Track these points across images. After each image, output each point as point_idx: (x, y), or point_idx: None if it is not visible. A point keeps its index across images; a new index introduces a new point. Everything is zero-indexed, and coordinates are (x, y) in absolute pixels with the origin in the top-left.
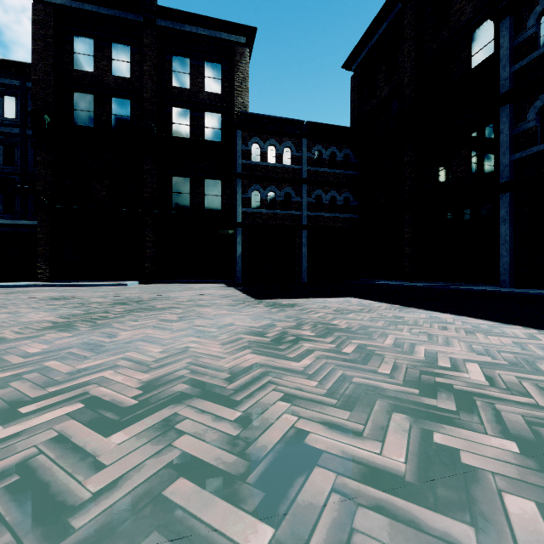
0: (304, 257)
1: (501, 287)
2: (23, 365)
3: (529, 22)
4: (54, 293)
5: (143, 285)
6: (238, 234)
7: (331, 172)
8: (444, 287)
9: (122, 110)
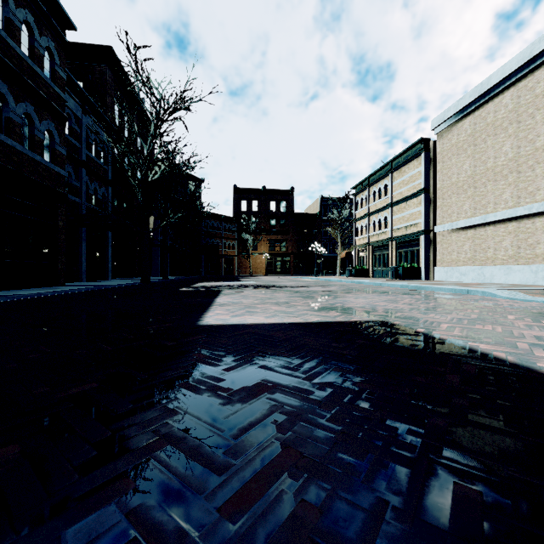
0: None
1: None
2: (389, 294)
3: None
4: None
5: None
6: None
7: None
8: None
9: None
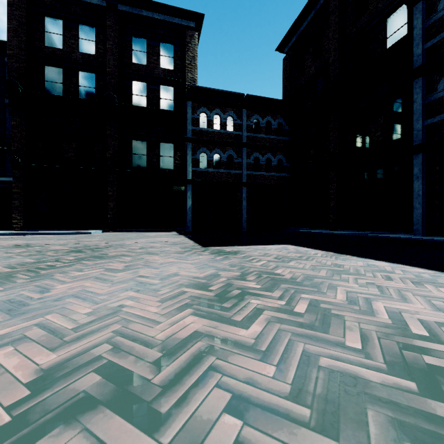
0: (244, 209)
1: (415, 235)
2: None
3: (439, 5)
4: (21, 241)
5: (105, 233)
6: (188, 189)
7: (267, 137)
8: (366, 235)
9: (88, 82)
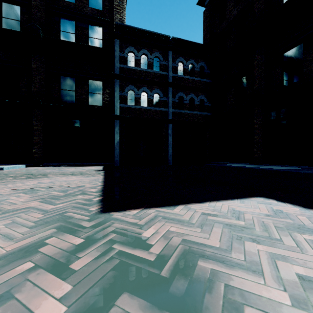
0: (170, 144)
1: None
2: None
3: None
4: None
5: (26, 168)
6: (116, 125)
7: (190, 79)
8: None
9: (12, 14)
